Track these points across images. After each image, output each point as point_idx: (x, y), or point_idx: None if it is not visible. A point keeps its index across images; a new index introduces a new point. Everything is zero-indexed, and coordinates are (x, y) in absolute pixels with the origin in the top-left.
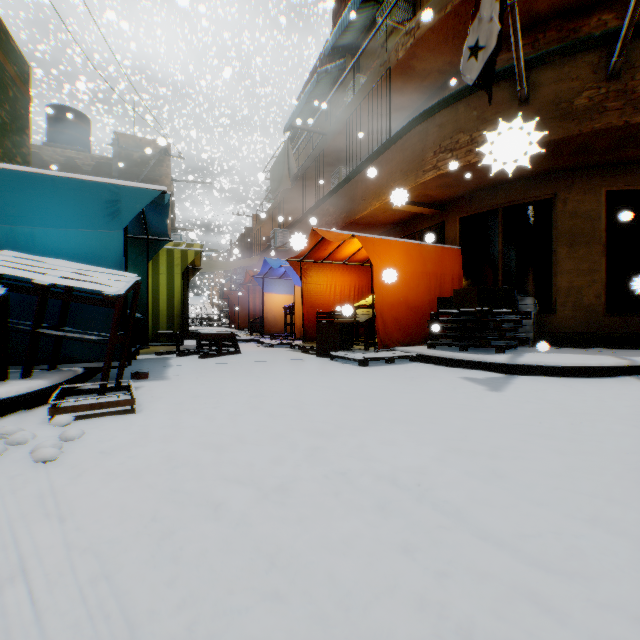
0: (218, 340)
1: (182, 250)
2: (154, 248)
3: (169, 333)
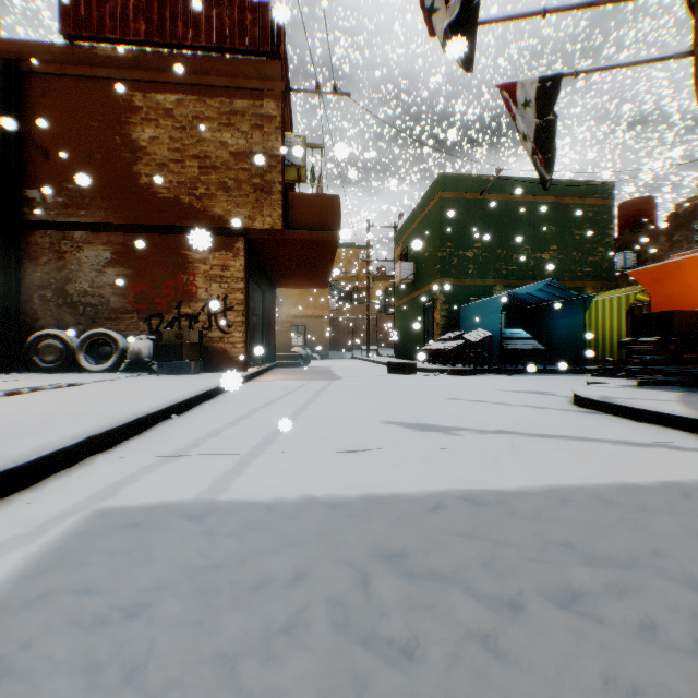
0: (611, 365)
1: (624, 295)
2: (587, 302)
3: (612, 359)
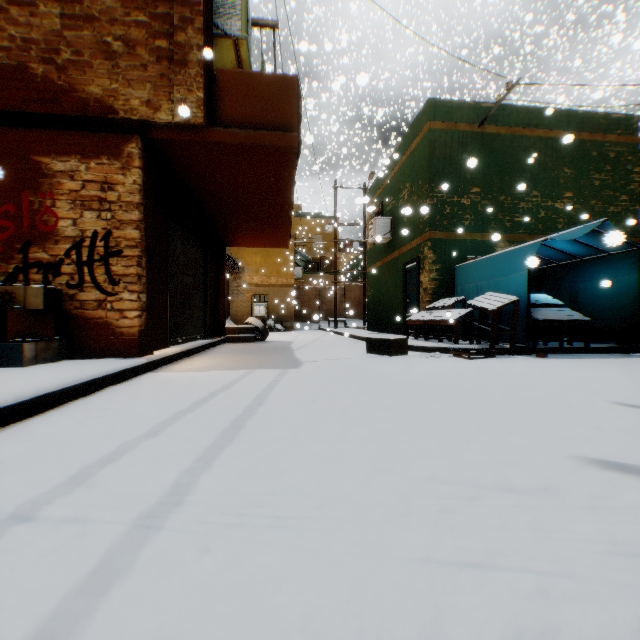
0: None
1: None
2: None
3: None
